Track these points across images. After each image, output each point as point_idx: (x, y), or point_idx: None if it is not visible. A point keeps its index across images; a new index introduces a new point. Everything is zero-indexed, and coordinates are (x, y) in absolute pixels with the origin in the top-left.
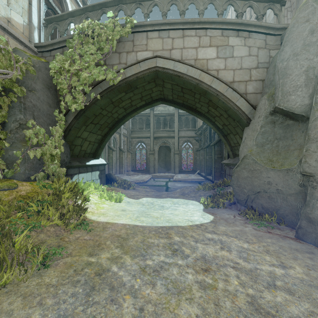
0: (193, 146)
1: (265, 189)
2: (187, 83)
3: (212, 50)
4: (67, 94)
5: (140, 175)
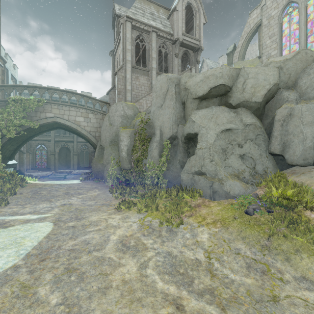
0: (89, 149)
1: (99, 170)
2: (71, 128)
3: (82, 118)
4: (4, 129)
5: (41, 172)
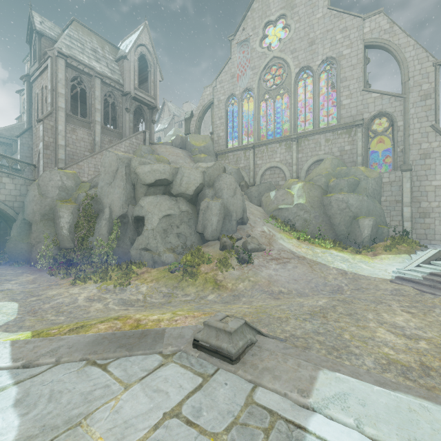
0: None
1: (21, 251)
2: None
3: None
4: None
5: None
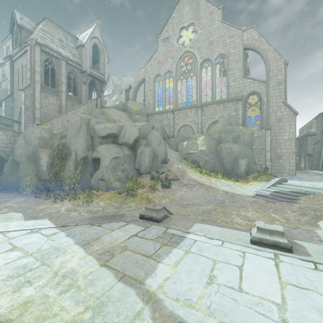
0: None
1: (11, 182)
2: None
3: None
4: None
5: None
